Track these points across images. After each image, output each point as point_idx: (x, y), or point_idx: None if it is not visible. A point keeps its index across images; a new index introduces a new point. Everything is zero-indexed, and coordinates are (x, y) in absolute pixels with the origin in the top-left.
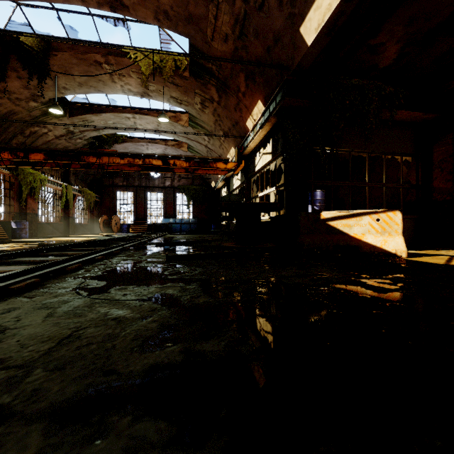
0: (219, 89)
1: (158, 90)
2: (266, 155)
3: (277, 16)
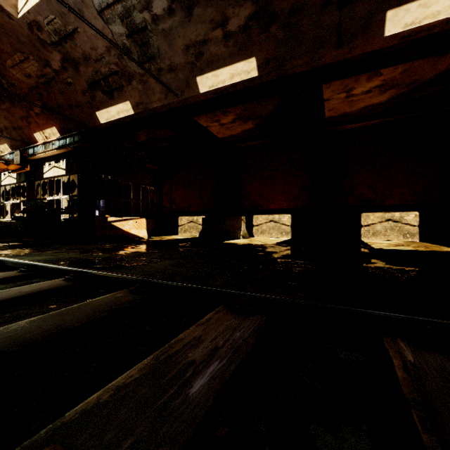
0: (4, 96)
1: None
2: (59, 169)
3: (81, 96)
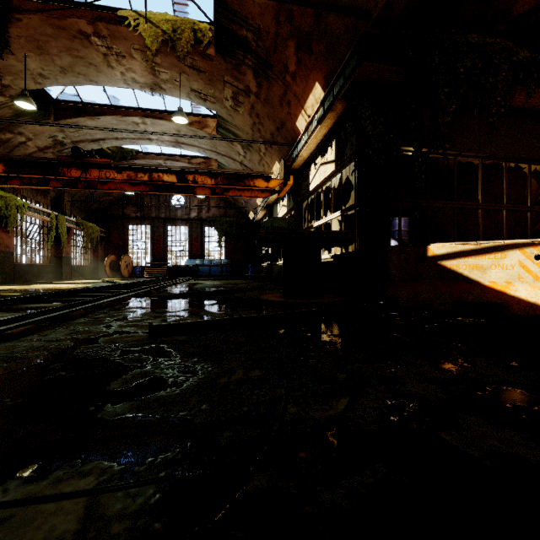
0: (258, 73)
1: (173, 79)
2: (326, 166)
3: None
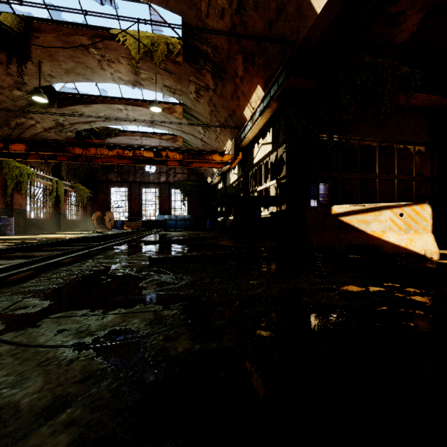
0: (215, 75)
1: (150, 78)
2: (265, 146)
3: None
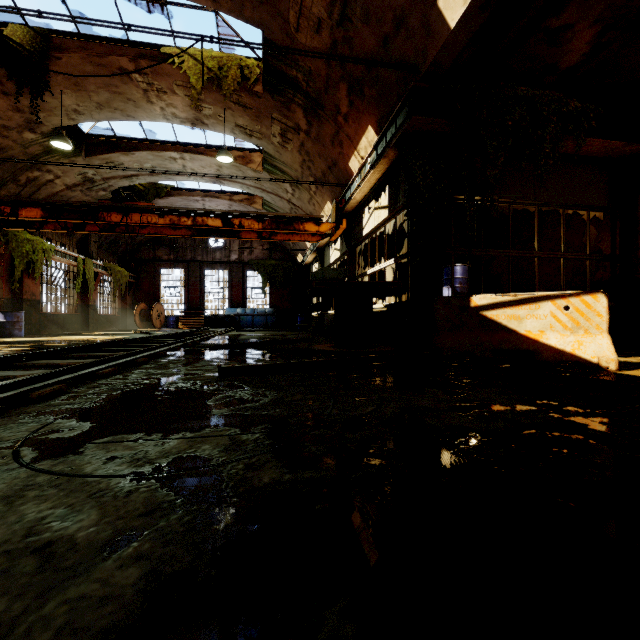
0: (308, 111)
1: (217, 115)
2: (379, 211)
3: None
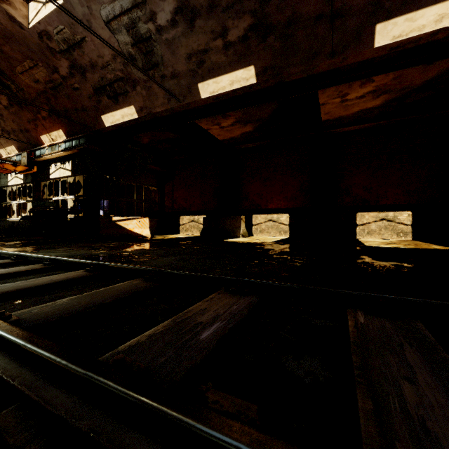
0: (13, 100)
1: None
2: (65, 170)
3: (87, 101)
